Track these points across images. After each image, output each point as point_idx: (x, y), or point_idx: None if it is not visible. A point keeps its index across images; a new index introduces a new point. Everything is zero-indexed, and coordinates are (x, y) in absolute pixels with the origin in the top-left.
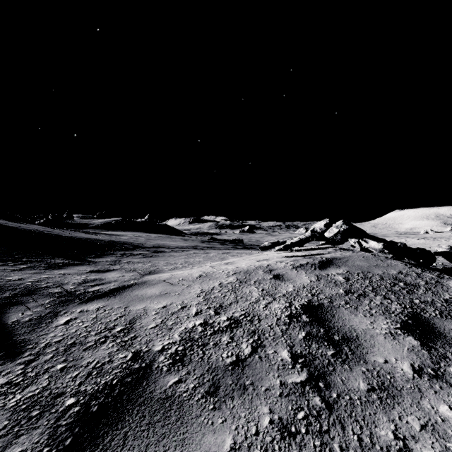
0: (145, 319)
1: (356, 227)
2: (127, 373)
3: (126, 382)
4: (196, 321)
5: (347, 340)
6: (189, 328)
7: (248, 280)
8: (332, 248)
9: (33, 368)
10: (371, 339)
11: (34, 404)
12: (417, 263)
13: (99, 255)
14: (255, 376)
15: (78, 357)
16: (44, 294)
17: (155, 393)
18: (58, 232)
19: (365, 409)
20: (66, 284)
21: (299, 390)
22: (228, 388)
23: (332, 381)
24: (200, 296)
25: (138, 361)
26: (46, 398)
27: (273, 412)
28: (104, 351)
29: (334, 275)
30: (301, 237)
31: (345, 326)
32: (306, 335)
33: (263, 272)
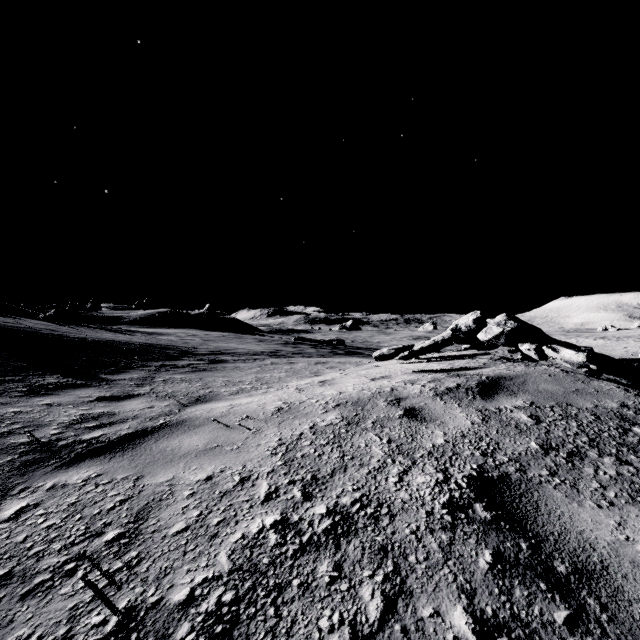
0: (168, 509)
1: (528, 324)
2: None
3: None
4: (266, 517)
5: (587, 576)
6: (251, 534)
7: (362, 418)
8: (486, 356)
9: None
10: (635, 572)
11: None
12: (633, 384)
13: (121, 368)
14: None
15: (3, 619)
16: None
17: None
18: (67, 330)
19: None
20: (45, 425)
21: None
22: None
23: None
24: (277, 453)
25: None
26: None
27: None
28: (63, 601)
29: (511, 411)
30: (436, 339)
31: (568, 534)
32: (495, 561)
33: (385, 404)
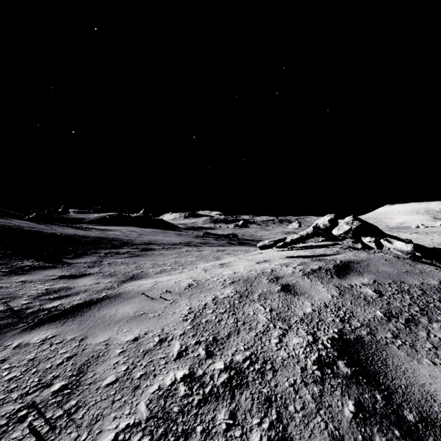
0: (103, 365)
1: (369, 223)
2: None
3: None
4: (178, 371)
5: (431, 424)
6: (165, 386)
7: (251, 292)
8: (337, 246)
9: None
10: None
11: None
12: None
13: (79, 254)
14: None
15: None
16: None
17: None
18: (43, 227)
19: None
20: (18, 297)
21: None
22: None
23: None
24: (188, 319)
25: None
26: None
27: None
28: None
29: (360, 287)
30: (302, 234)
31: (412, 387)
32: (357, 410)
33: (267, 281)
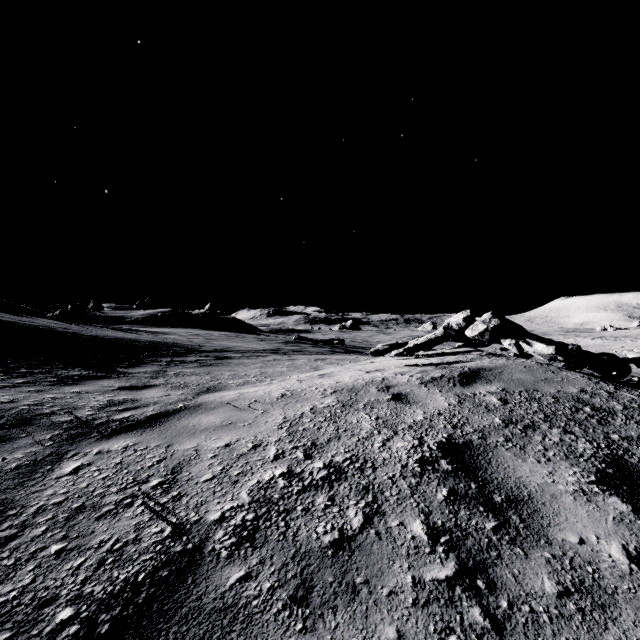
0: (197, 466)
1: (511, 322)
2: (162, 561)
3: (160, 578)
4: (276, 470)
5: (515, 503)
6: (265, 481)
7: (355, 402)
8: (475, 352)
9: (12, 551)
10: (552, 501)
11: (4, 619)
12: (603, 376)
13: (134, 363)
14: (371, 568)
15: (87, 531)
16: (46, 425)
17: (205, 600)
18: (78, 328)
19: (558, 631)
20: (80, 408)
21: (445, 594)
22: (327, 589)
23: (499, 576)
24: (283, 428)
25: (182, 540)
26: (25, 608)
27: (404, 637)
28: (128, 521)
29: (484, 395)
30: (429, 337)
31: (508, 479)
32: (450, 495)
33: (376, 391)
